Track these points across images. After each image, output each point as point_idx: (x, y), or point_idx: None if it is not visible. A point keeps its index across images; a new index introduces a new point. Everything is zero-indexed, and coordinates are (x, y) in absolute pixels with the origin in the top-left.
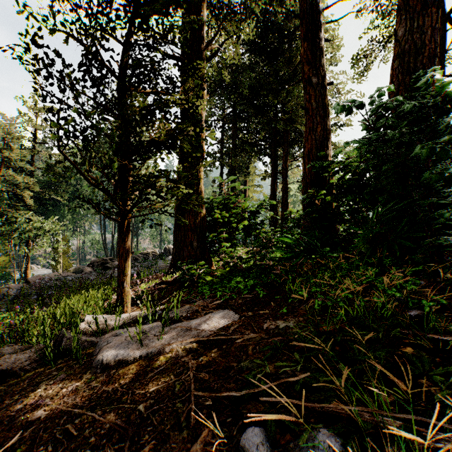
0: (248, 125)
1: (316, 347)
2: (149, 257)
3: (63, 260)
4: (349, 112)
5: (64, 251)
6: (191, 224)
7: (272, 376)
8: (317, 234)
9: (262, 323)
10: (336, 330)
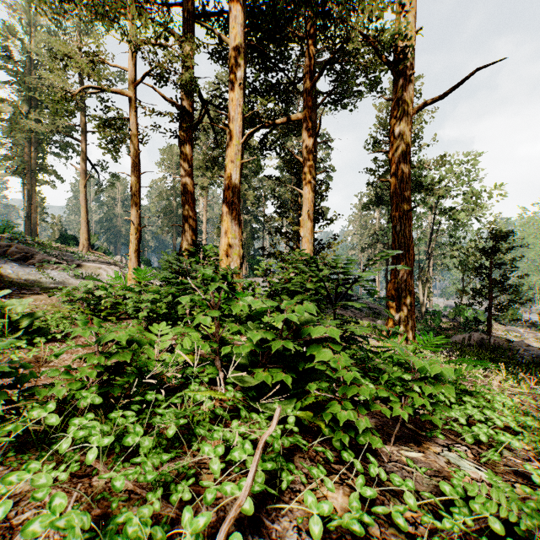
0: None
1: None
2: None
3: None
4: None
5: None
6: None
7: None
8: None
9: None
10: None
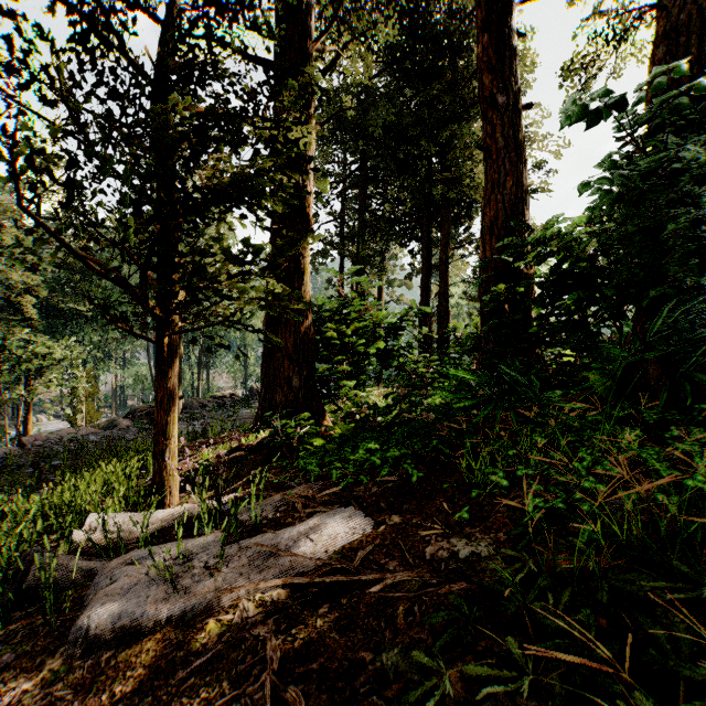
0: (385, 191)
1: (558, 626)
2: (225, 402)
3: (86, 408)
4: (596, 118)
5: (88, 392)
6: (289, 348)
7: (460, 703)
8: (517, 363)
9: (421, 544)
10: (587, 569)
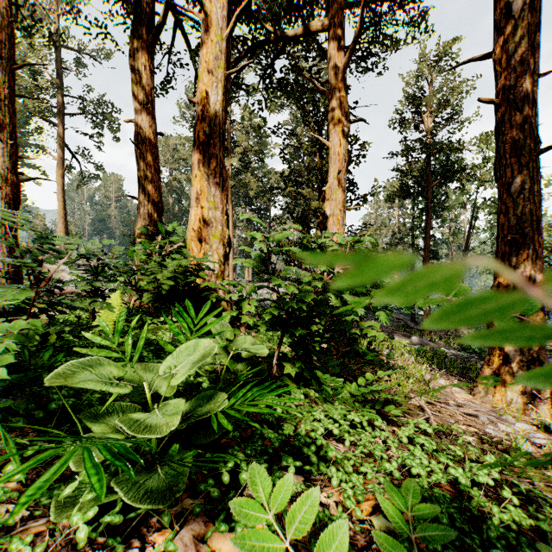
0: None
1: None
2: None
3: None
4: None
5: None
6: None
7: None
8: None
9: None
10: None
